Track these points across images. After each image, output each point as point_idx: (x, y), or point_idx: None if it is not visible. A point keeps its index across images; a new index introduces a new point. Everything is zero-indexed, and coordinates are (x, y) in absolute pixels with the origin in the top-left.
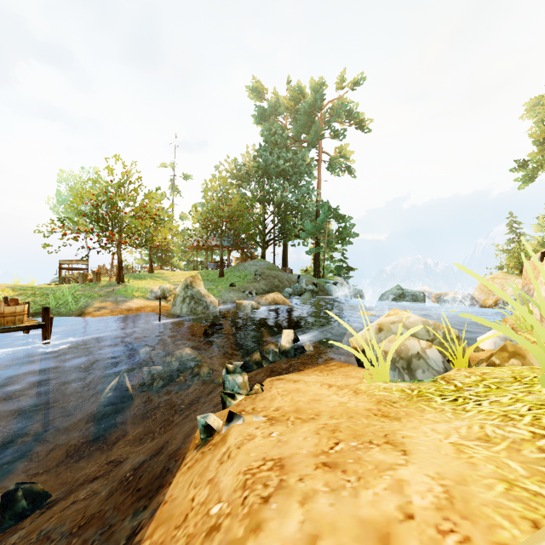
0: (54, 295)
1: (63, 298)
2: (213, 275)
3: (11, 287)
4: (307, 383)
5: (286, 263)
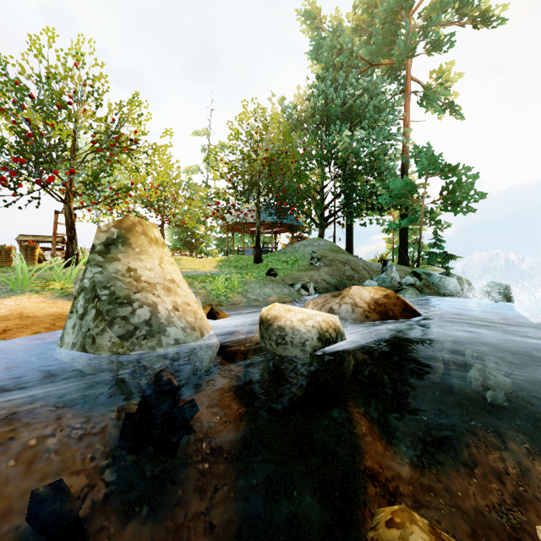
0: None
1: None
2: (245, 260)
3: None
4: None
5: (351, 250)
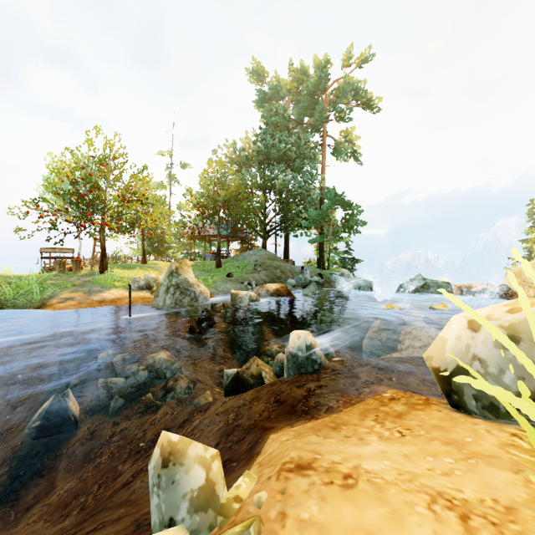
0: (17, 284)
1: (26, 287)
2: (209, 265)
3: None
4: (385, 495)
5: (288, 255)
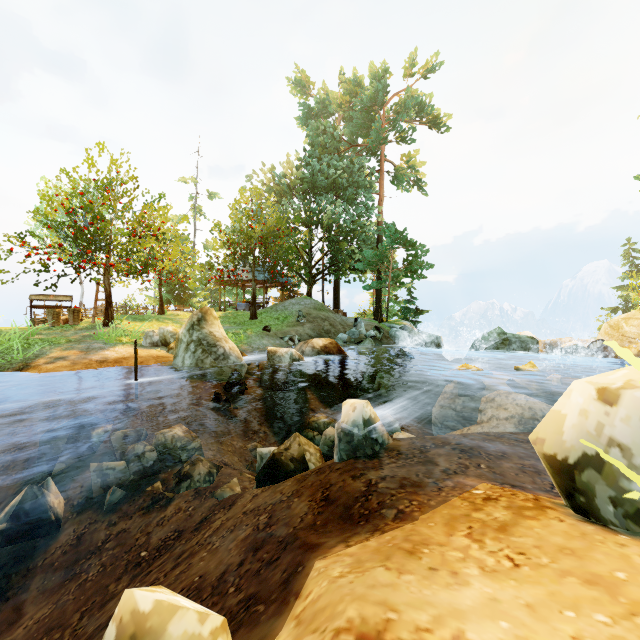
0: None
1: (6, 344)
2: (242, 317)
3: None
4: None
5: (338, 304)
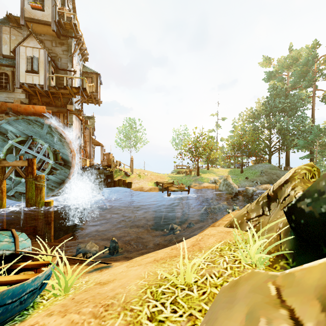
0: (180, 180)
1: (183, 181)
2: (237, 172)
3: (168, 176)
4: None
5: (288, 163)
